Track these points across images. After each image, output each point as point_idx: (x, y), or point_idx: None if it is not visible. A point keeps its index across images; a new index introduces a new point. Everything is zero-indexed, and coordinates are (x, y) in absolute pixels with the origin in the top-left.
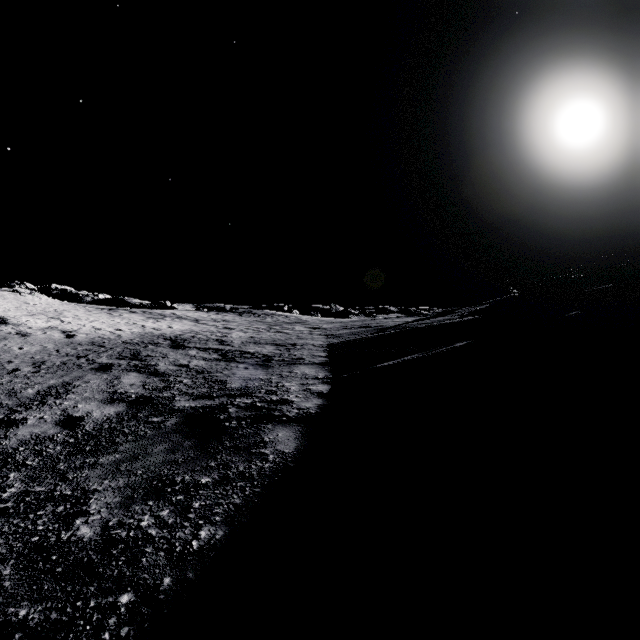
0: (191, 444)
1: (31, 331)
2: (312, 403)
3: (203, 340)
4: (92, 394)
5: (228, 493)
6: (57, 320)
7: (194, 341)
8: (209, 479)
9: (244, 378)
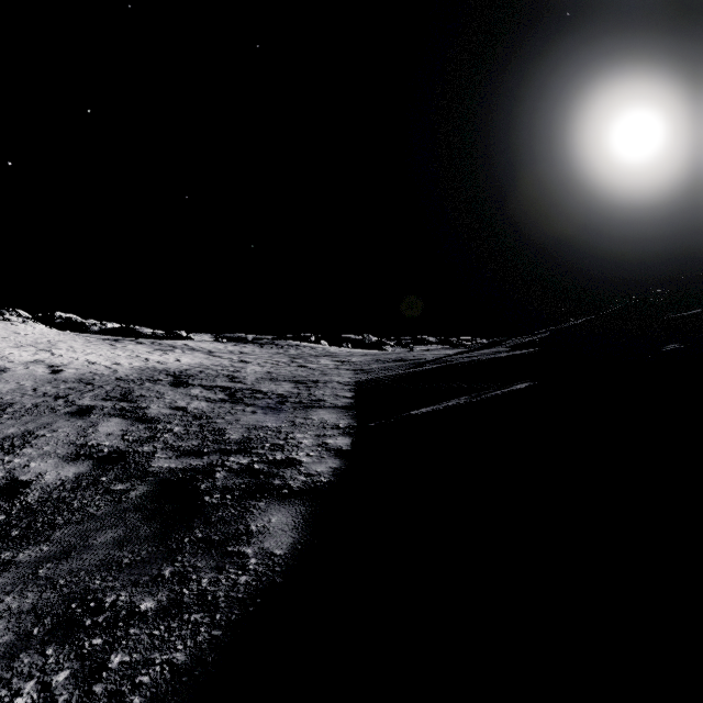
0: (149, 532)
1: (11, 366)
2: (326, 466)
3: (211, 376)
4: (54, 448)
5: (171, 637)
6: (47, 352)
7: (201, 377)
8: (152, 603)
9: (248, 426)
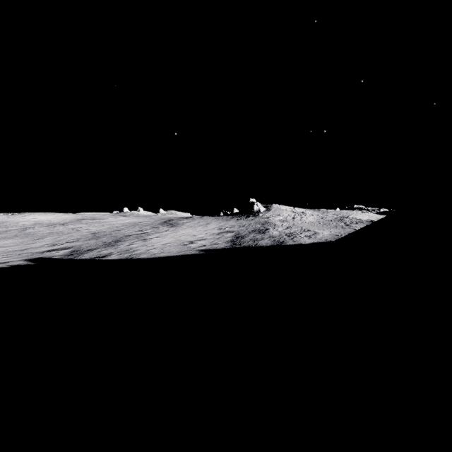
0: None
1: None
2: None
3: None
4: None
5: None
6: None
7: None
8: None
9: None
